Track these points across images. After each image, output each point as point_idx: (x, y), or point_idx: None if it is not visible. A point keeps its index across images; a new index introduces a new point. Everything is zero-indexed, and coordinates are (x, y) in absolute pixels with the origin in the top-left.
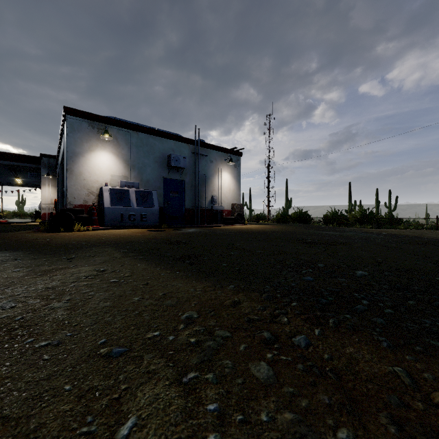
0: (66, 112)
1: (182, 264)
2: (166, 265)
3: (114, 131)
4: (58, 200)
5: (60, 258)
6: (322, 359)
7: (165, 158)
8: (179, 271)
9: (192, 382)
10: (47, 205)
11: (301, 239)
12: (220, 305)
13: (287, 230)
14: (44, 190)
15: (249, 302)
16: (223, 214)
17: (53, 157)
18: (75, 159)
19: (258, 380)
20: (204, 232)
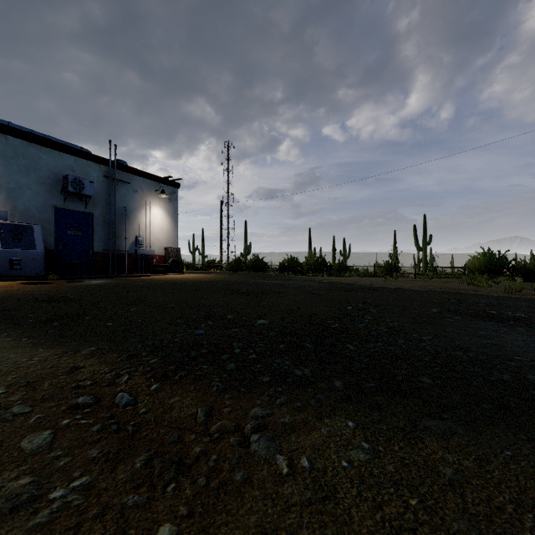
0: None
1: (43, 328)
2: (13, 330)
3: None
4: None
5: None
6: (136, 414)
7: (59, 180)
8: (29, 337)
9: None
10: None
11: (236, 290)
12: (51, 374)
13: (229, 279)
14: None
15: (97, 366)
16: (153, 260)
17: None
18: None
19: (22, 451)
20: (114, 284)
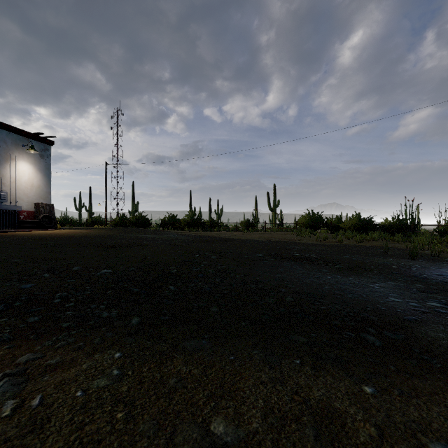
0: None
1: None
2: None
3: None
4: None
5: None
6: None
7: None
8: None
9: None
10: None
11: (104, 243)
12: None
13: (104, 234)
14: None
15: None
16: (19, 216)
17: None
18: None
19: None
20: None
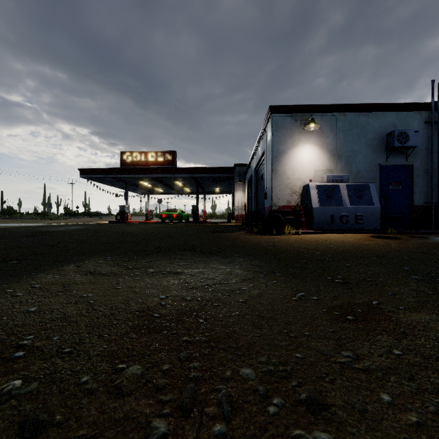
0: (271, 112)
1: None
2: None
3: (317, 119)
4: (247, 203)
5: (327, 279)
6: None
7: (382, 139)
8: None
9: None
10: (239, 208)
11: None
12: None
13: None
14: (236, 195)
15: None
16: None
17: (243, 165)
18: (279, 158)
19: None
20: None
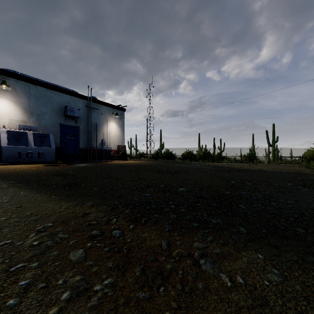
0: None
1: (61, 190)
2: (47, 191)
3: (12, 82)
4: None
5: None
6: (125, 242)
7: (62, 109)
8: (55, 195)
9: (18, 270)
10: None
11: (160, 170)
12: (73, 217)
13: (154, 164)
14: None
15: (97, 213)
16: (111, 153)
17: None
18: None
19: (71, 261)
20: (92, 166)
